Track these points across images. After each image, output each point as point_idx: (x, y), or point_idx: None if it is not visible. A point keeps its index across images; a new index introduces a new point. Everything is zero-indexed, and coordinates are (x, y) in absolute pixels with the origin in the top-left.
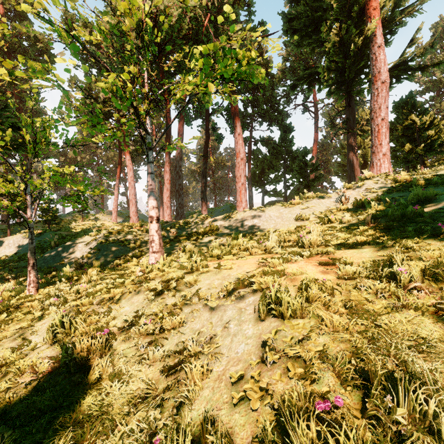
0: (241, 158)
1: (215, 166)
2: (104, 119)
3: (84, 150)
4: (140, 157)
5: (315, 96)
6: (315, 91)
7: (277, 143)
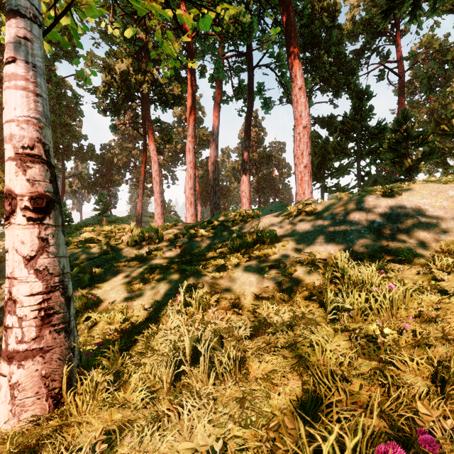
0: (303, 126)
1: (259, 161)
2: (124, 101)
3: (121, 151)
4: (177, 156)
5: (399, 52)
6: (399, 46)
7: (349, 116)
